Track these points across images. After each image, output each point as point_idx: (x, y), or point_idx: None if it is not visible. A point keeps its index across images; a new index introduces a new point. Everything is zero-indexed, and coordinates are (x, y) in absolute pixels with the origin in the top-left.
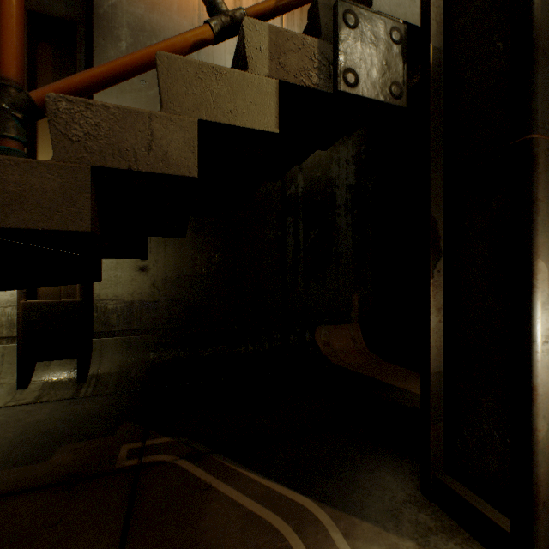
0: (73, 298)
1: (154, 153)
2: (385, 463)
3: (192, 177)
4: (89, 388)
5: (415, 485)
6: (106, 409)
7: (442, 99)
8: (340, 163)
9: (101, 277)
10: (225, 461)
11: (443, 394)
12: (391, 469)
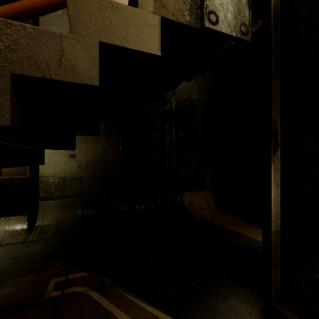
0: (25, 175)
1: (64, 65)
2: (235, 292)
3: (95, 85)
4: (35, 234)
5: (258, 310)
6: (44, 250)
7: (279, 33)
8: (198, 90)
9: (44, 161)
10: (122, 292)
11: (280, 247)
12: (240, 297)
